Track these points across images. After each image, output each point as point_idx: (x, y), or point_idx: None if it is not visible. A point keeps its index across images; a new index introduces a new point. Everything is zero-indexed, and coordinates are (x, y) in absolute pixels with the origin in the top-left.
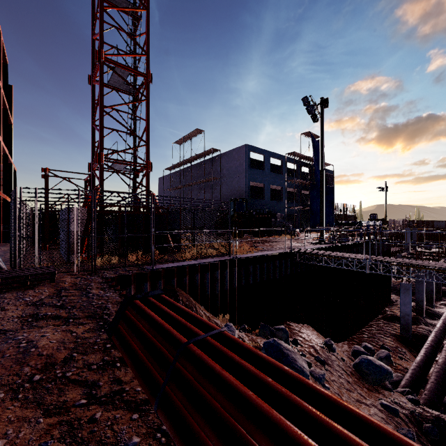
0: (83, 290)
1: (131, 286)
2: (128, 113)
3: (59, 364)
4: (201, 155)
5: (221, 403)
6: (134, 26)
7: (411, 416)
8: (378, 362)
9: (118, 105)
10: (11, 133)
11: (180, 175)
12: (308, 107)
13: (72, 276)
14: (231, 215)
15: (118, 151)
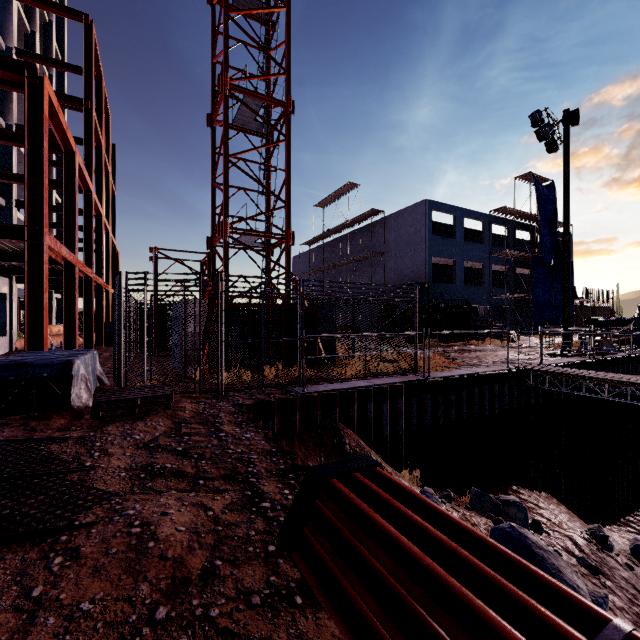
0: (210, 426)
1: (274, 419)
2: (260, 162)
3: (195, 584)
4: (355, 221)
5: None
6: (267, 38)
7: None
8: None
9: (248, 151)
10: (114, 205)
11: (323, 252)
12: (541, 128)
13: (192, 399)
14: (404, 309)
15: (247, 218)
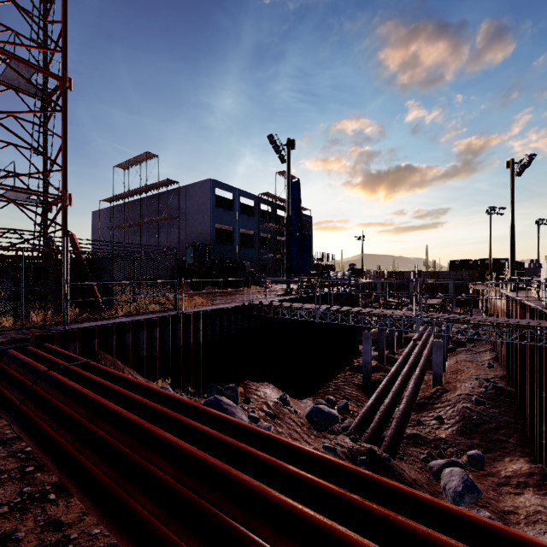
0: None
1: None
2: (33, 124)
3: None
4: (154, 187)
5: (58, 399)
6: (44, 7)
7: (349, 453)
8: (327, 409)
9: (16, 113)
10: None
11: (124, 210)
12: (273, 147)
13: None
14: (191, 264)
15: (15, 175)
